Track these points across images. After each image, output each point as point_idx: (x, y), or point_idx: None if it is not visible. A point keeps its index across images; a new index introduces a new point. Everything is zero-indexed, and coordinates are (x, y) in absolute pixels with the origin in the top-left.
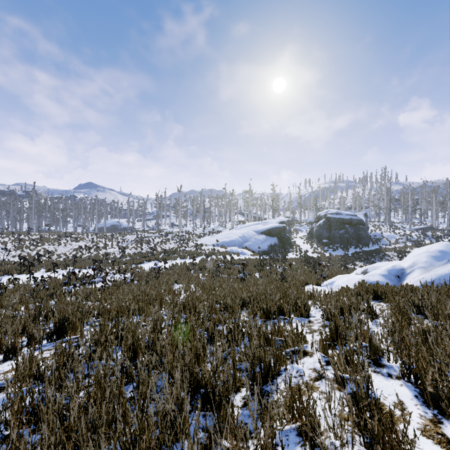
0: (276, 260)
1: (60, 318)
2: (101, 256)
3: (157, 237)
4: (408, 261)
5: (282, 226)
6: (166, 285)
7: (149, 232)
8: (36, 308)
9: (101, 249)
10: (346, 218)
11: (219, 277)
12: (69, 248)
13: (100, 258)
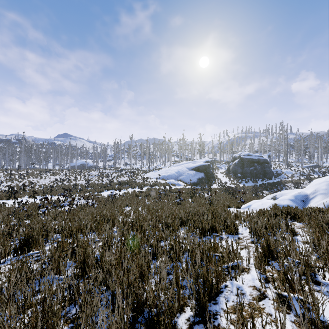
0: (204, 189)
1: (25, 236)
2: (72, 187)
3: (114, 172)
4: (311, 189)
5: (207, 164)
6: (120, 207)
7: (108, 169)
8: (10, 226)
9: (72, 181)
10: (255, 158)
11: (160, 202)
12: (48, 180)
13: (70, 188)
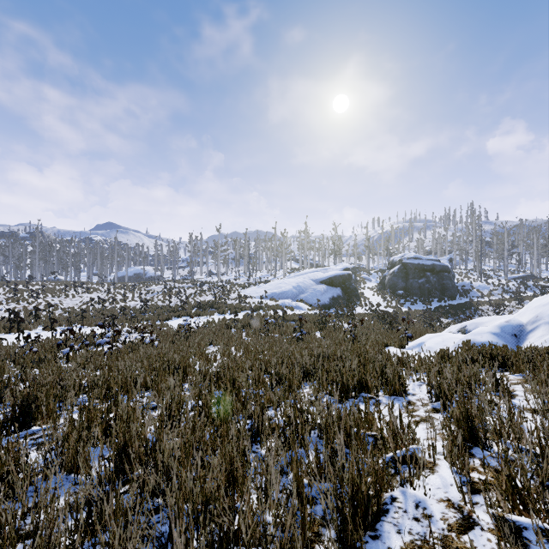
0: (341, 316)
1: (24, 398)
2: (118, 311)
3: (191, 287)
4: (528, 315)
5: (347, 273)
6: (198, 347)
7: (180, 282)
8: (3, 380)
9: (119, 303)
10: (427, 264)
11: (268, 337)
12: (79, 301)
13: (116, 313)
